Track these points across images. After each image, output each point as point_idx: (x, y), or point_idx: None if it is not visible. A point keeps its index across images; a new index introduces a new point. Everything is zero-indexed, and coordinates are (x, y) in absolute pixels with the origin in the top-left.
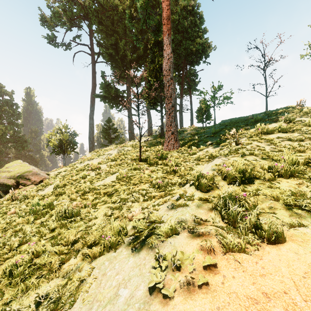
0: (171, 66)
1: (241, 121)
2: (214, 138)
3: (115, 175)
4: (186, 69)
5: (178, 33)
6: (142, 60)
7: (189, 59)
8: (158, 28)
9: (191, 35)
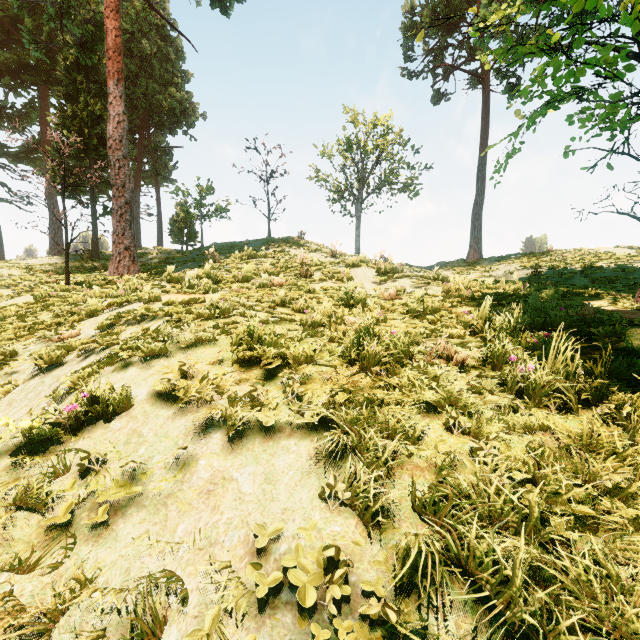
0: (125, 136)
1: (236, 246)
2: (196, 263)
3: (24, 297)
4: (148, 135)
5: (129, 56)
6: (34, 76)
7: (156, 118)
8: (90, 45)
9: (159, 74)
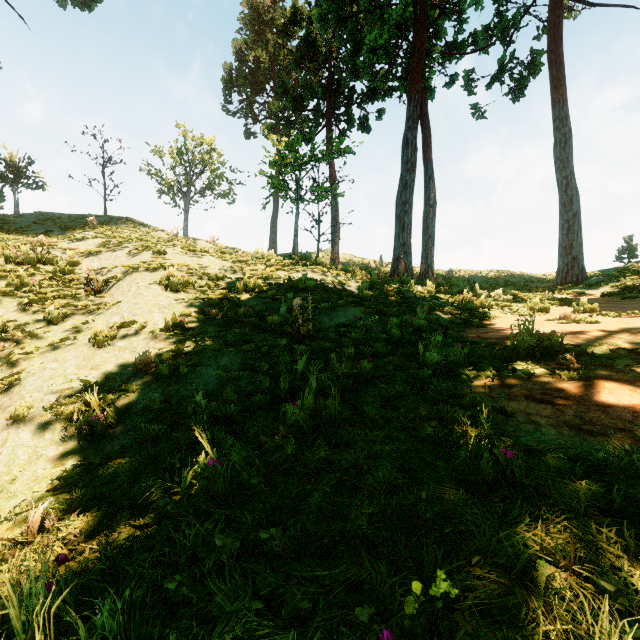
0: None
1: (80, 218)
2: (49, 227)
3: None
4: None
5: None
6: None
7: None
8: None
9: None
